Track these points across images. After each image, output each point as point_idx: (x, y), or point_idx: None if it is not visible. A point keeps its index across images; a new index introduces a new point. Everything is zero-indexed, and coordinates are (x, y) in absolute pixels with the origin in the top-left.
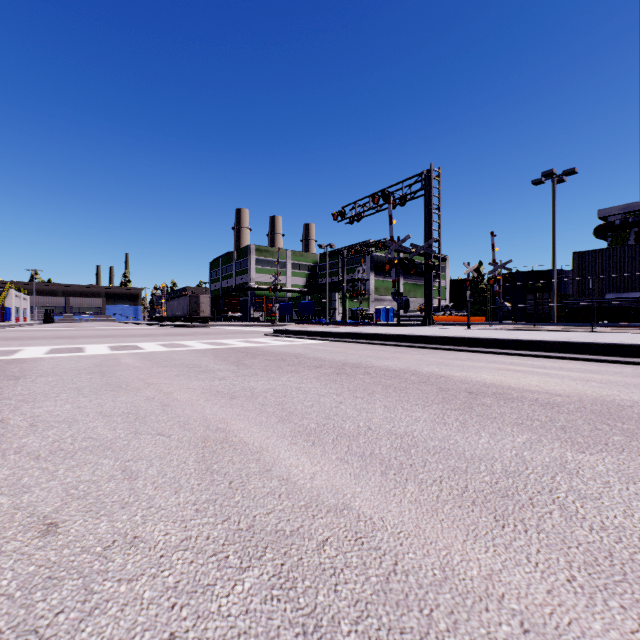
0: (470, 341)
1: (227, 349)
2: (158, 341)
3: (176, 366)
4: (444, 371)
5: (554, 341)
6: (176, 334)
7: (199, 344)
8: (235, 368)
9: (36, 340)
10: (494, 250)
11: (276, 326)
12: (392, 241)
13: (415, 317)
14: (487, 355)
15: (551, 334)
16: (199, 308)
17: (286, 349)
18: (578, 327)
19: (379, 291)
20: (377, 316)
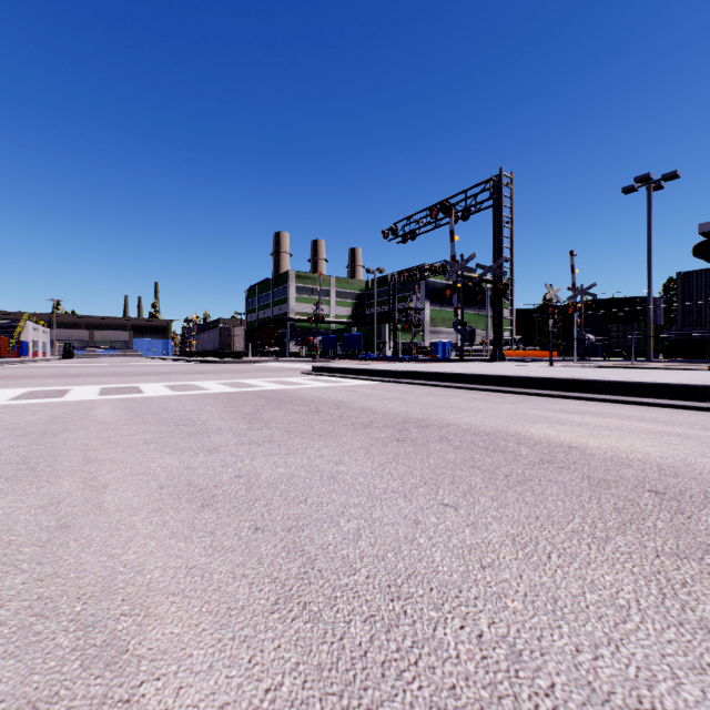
0: (573, 384)
1: (247, 393)
2: (169, 381)
3: (160, 422)
4: (566, 436)
5: (706, 385)
6: (198, 372)
7: (216, 385)
8: (243, 427)
9: (26, 379)
10: (574, 272)
11: (317, 362)
12: (454, 261)
13: (476, 352)
14: (605, 405)
15: (675, 374)
16: (231, 342)
17: (324, 393)
18: (690, 364)
19: (435, 322)
20: (433, 351)
